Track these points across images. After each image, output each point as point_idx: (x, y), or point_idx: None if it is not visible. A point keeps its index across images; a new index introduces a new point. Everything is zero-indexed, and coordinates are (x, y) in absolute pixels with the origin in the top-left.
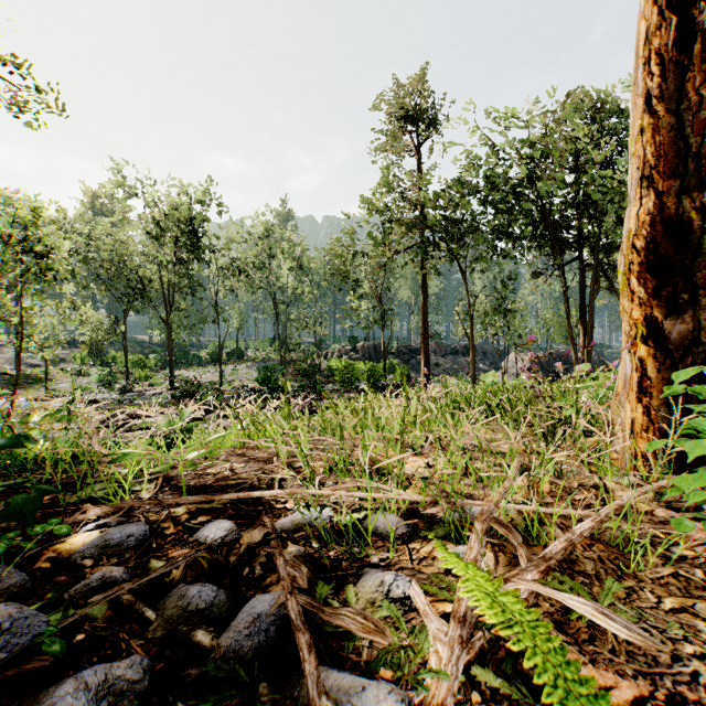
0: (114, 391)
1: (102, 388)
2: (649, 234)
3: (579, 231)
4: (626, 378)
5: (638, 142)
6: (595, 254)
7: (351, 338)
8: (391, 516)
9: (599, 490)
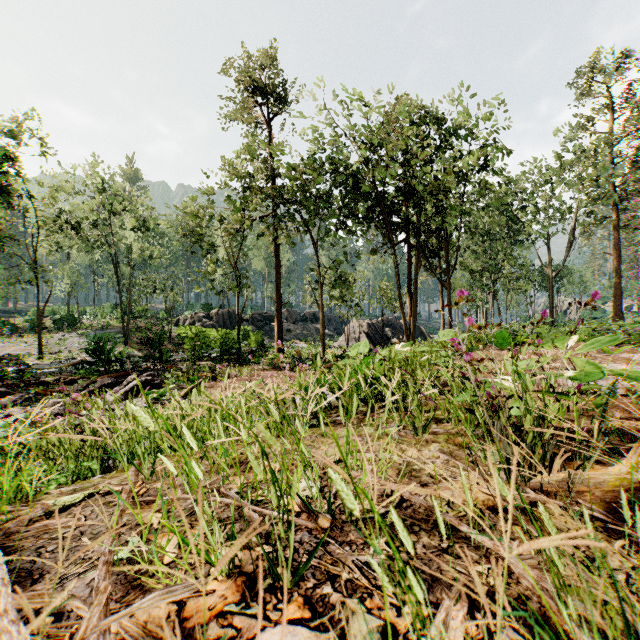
0: None
1: None
2: None
3: (407, 216)
4: None
5: None
6: (419, 237)
7: (205, 305)
8: None
9: None
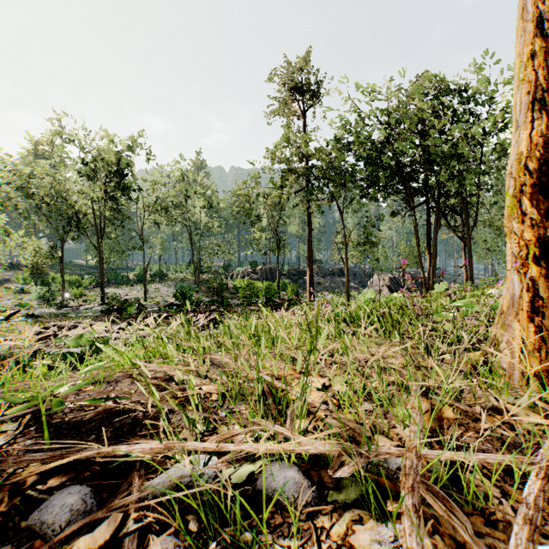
0: (51, 306)
1: (41, 304)
2: (541, 156)
3: (426, 181)
4: (513, 298)
5: (528, 67)
6: (438, 199)
7: (252, 262)
8: (291, 473)
9: (502, 414)
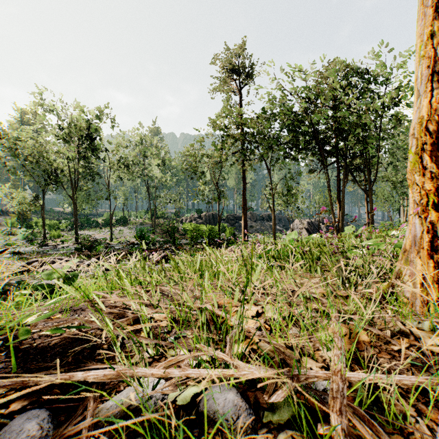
0: (34, 245)
1: (26, 243)
2: None
3: (337, 145)
4: (415, 238)
5: (428, 45)
6: (346, 159)
7: (198, 210)
8: (230, 395)
9: (409, 337)
